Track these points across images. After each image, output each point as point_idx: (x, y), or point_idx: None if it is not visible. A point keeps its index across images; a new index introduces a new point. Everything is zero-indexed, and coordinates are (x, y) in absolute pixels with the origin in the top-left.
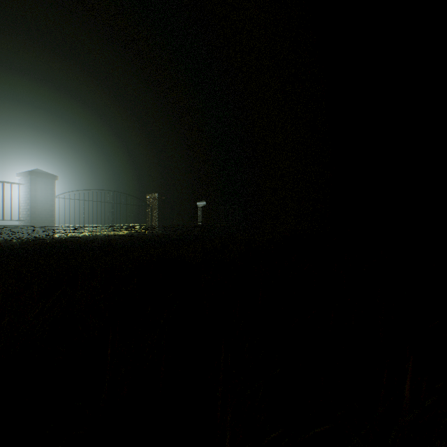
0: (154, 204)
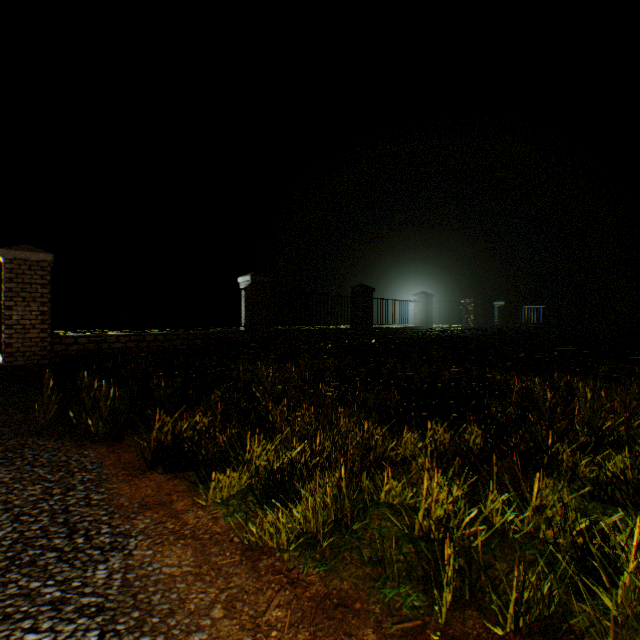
0: (469, 308)
